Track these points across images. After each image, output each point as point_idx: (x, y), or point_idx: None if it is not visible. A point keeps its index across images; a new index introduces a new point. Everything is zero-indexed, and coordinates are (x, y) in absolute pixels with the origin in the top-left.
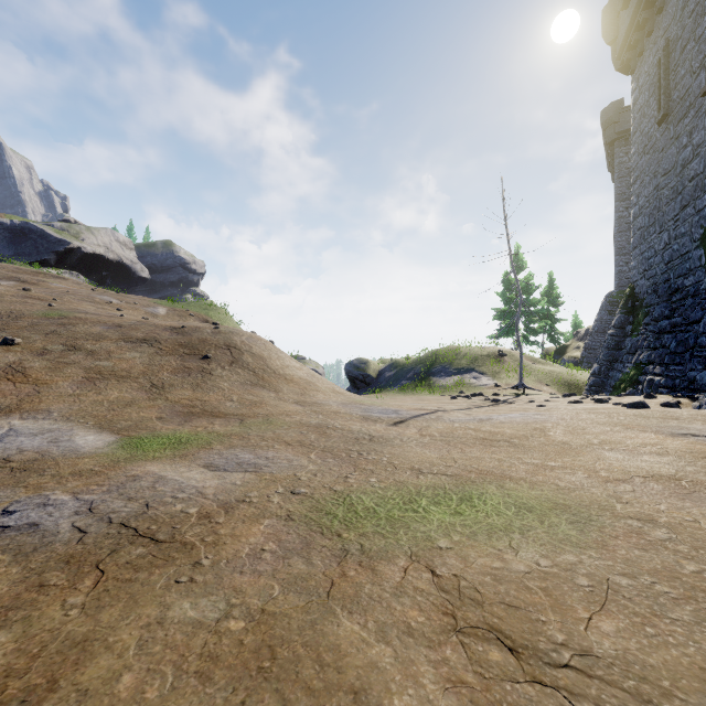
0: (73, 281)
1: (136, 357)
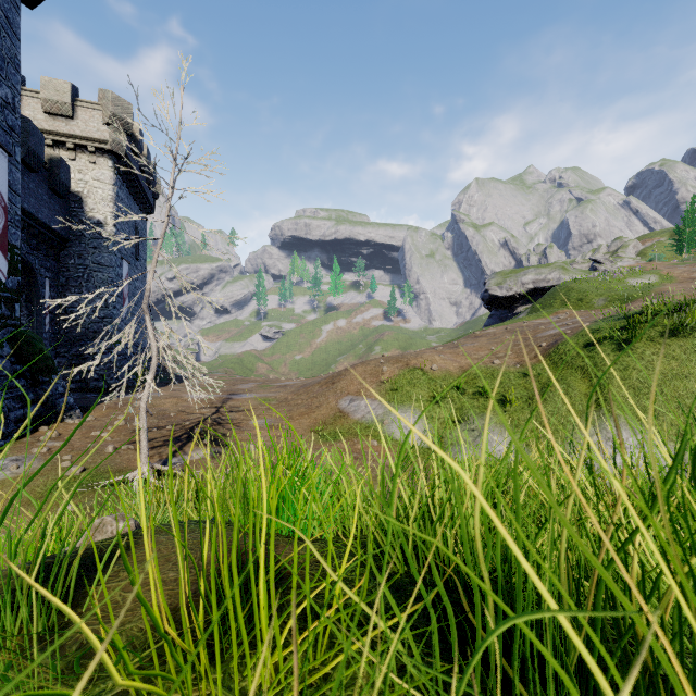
0: None
1: None
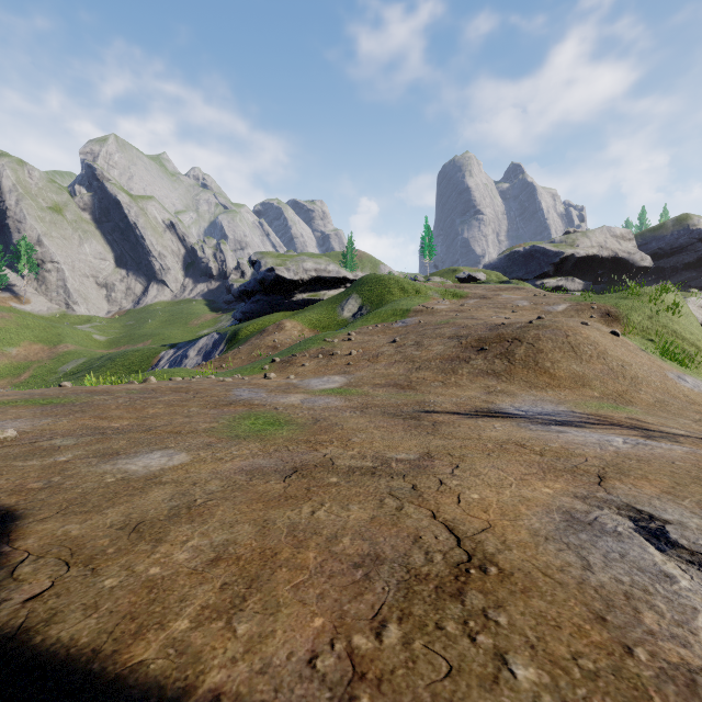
0: (526, 290)
1: (437, 349)
